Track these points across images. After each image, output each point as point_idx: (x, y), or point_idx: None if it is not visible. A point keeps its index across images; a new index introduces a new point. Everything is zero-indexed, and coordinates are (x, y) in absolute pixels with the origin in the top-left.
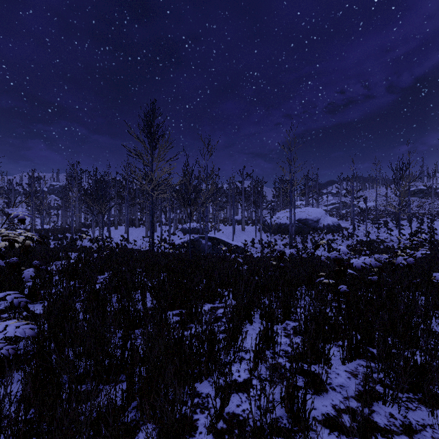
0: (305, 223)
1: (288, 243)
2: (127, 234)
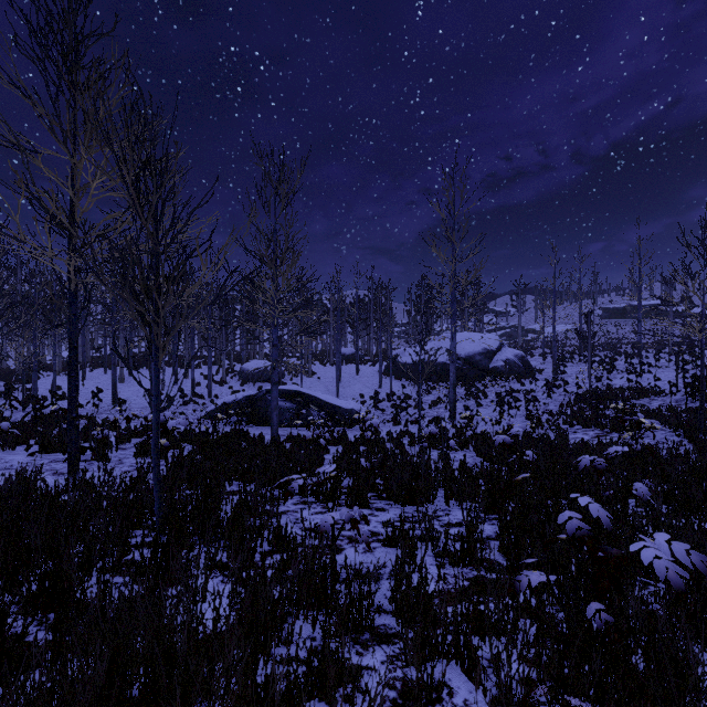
0: (469, 361)
1: (441, 398)
2: (114, 386)
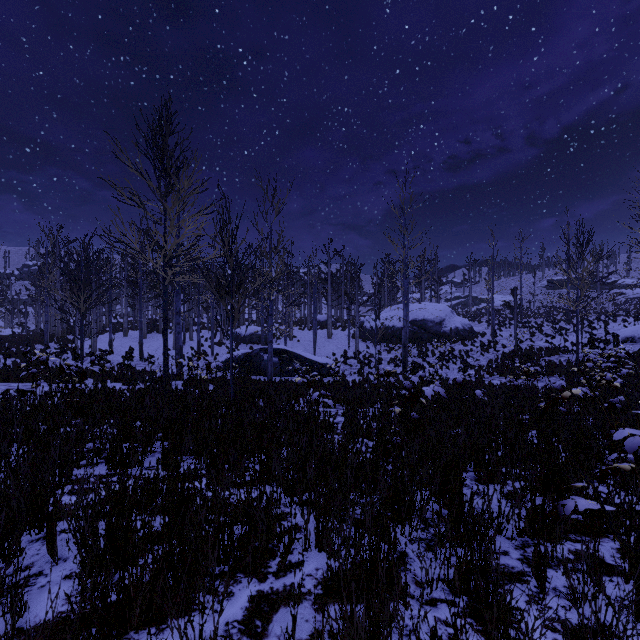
0: (423, 327)
1: (398, 356)
2: (141, 346)
